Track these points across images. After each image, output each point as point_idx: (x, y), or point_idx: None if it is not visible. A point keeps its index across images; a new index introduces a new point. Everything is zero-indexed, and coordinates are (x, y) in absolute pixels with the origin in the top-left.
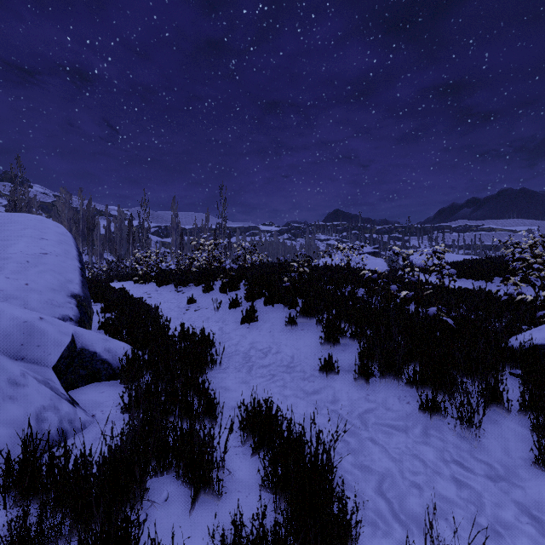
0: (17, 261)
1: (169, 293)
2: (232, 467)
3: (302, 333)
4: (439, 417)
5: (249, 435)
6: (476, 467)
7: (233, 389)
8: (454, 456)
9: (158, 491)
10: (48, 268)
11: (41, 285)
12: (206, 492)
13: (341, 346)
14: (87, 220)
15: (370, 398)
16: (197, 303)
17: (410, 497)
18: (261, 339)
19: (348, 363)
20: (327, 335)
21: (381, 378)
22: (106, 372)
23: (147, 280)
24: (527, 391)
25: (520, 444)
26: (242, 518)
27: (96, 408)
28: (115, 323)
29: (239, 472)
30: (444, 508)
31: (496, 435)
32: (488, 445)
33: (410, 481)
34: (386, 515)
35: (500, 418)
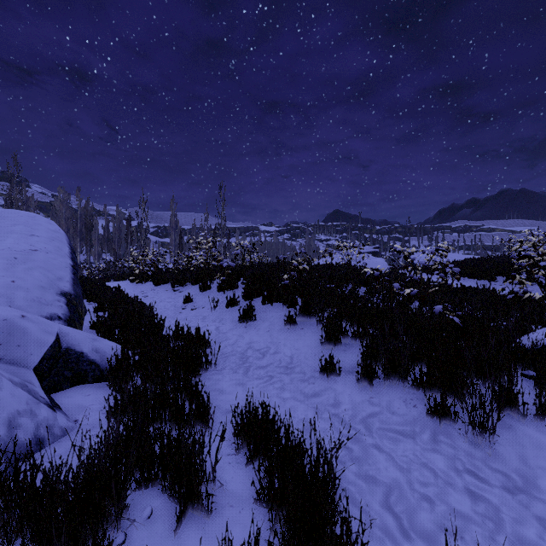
0: (4, 258)
1: (166, 292)
2: (224, 478)
3: (302, 332)
4: (449, 422)
5: (243, 442)
6: (491, 477)
7: (229, 391)
8: (466, 464)
9: (141, 507)
10: (37, 265)
11: (28, 282)
12: (194, 508)
13: (343, 346)
14: (85, 220)
15: (374, 401)
16: (193, 302)
17: (420, 512)
18: (258, 339)
19: (350, 363)
20: (328, 335)
21: (386, 380)
22: (93, 374)
23: (144, 279)
24: (542, 393)
25: (539, 452)
26: (231, 542)
27: (80, 412)
28: (107, 322)
29: (232, 483)
30: (458, 525)
31: (511, 442)
32: (503, 453)
33: (420, 493)
34: (394, 533)
35: (515, 423)
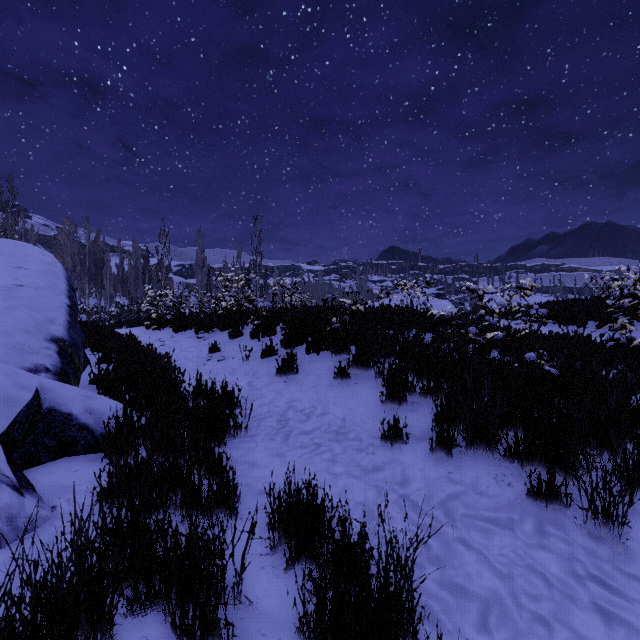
0: None
1: (188, 340)
2: (254, 591)
3: (356, 388)
4: (558, 507)
5: (282, 537)
6: (627, 586)
7: (263, 465)
8: (589, 567)
9: None
10: (22, 304)
11: (8, 325)
12: None
13: (409, 404)
14: (95, 256)
15: (455, 478)
16: (221, 352)
17: None
18: (301, 396)
19: (420, 427)
20: (390, 391)
21: (468, 449)
22: (84, 442)
23: (162, 325)
24: None
25: None
26: None
27: (61, 495)
28: (111, 375)
29: (266, 599)
30: None
31: None
32: (638, 551)
33: (531, 612)
34: None
35: None
